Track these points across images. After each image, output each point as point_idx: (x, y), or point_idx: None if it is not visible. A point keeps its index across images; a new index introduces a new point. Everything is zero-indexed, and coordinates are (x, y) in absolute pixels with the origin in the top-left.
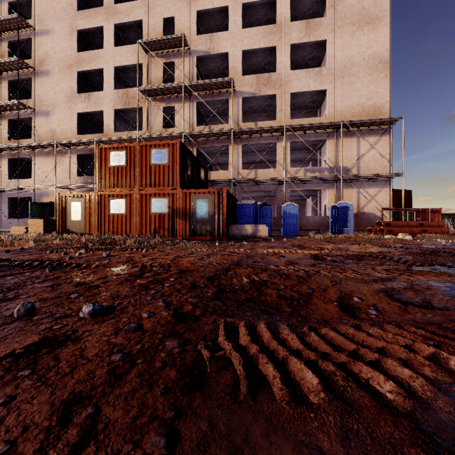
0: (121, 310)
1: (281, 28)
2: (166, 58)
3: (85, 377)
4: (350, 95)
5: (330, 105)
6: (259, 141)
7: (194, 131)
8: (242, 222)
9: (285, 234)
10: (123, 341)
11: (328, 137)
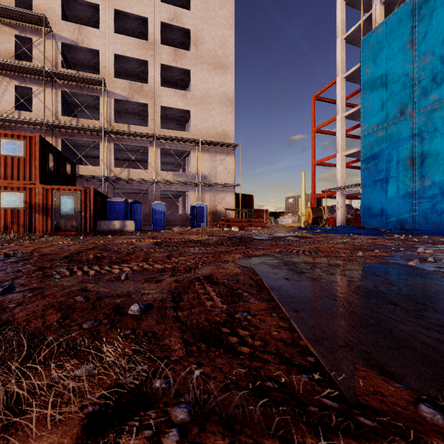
0: (4, 269)
1: (152, 47)
2: (19, 31)
3: (1, 280)
4: (207, 119)
5: (193, 124)
6: (132, 143)
7: (58, 122)
8: (113, 217)
9: (154, 229)
10: (13, 274)
11: (192, 149)
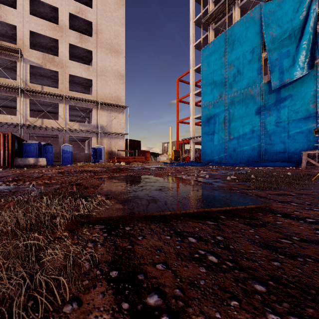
0: None
1: (62, 30)
2: None
3: None
4: (105, 87)
5: (94, 89)
6: (45, 99)
7: None
8: (28, 155)
9: (63, 164)
10: None
11: (93, 107)
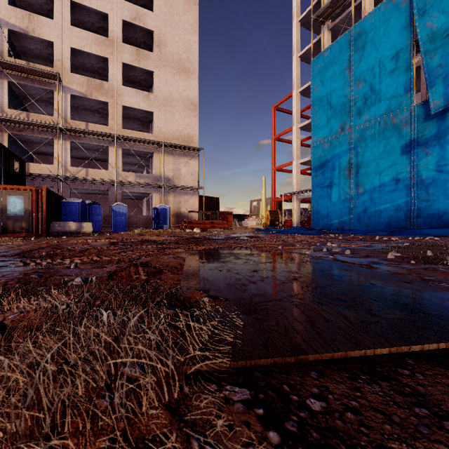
0: None
1: (113, 44)
2: None
3: None
4: (171, 122)
5: (156, 126)
6: (91, 141)
7: (4, 115)
8: (68, 219)
9: (115, 231)
10: None
11: (155, 151)
